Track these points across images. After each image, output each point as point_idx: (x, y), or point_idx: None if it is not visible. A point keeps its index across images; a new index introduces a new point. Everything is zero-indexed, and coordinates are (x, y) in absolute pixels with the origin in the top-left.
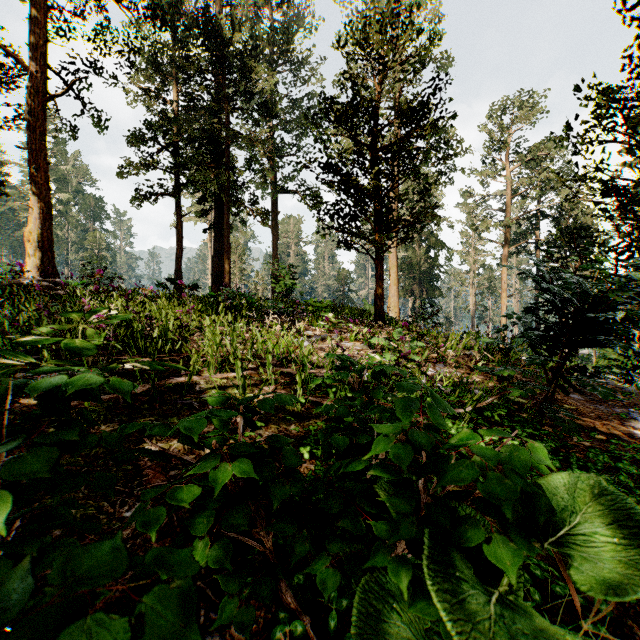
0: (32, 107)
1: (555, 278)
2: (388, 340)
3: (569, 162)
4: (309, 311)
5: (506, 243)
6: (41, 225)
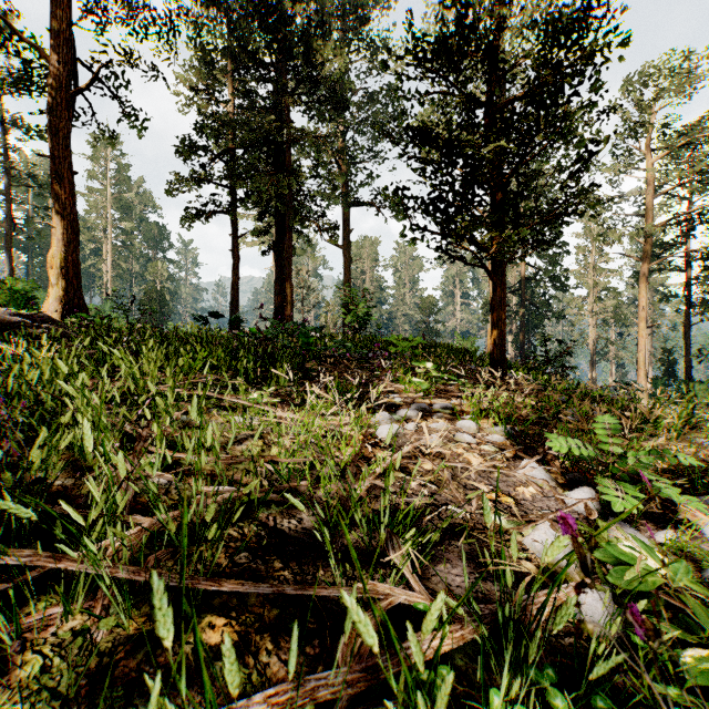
0: (54, 105)
1: None
2: (532, 410)
3: None
4: None
5: (645, 257)
6: (64, 248)
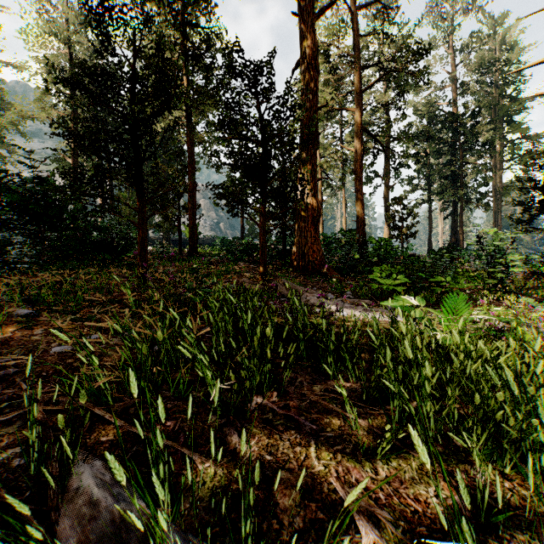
0: (386, 192)
1: None
2: None
3: None
4: None
5: None
6: (388, 232)
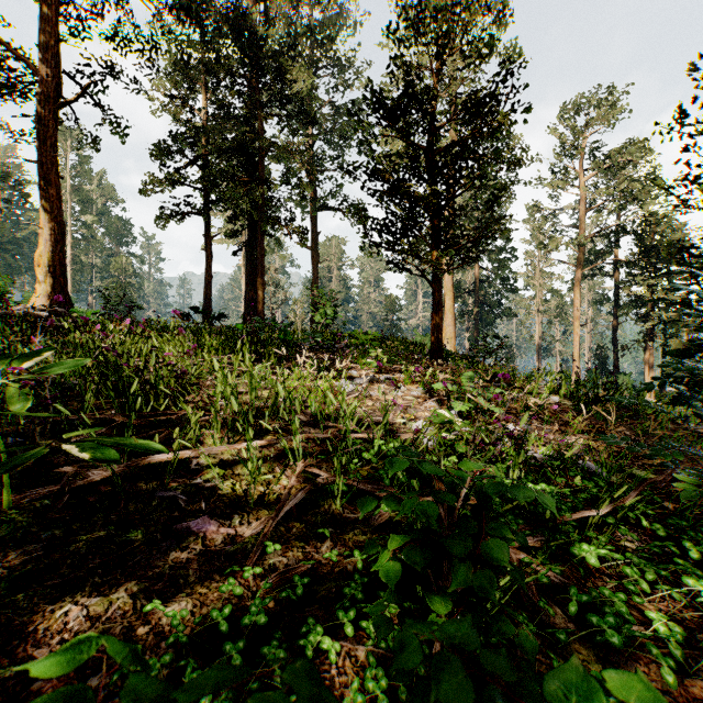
0: (42, 115)
1: (637, 304)
2: (450, 382)
3: (678, 159)
4: (353, 345)
5: (579, 264)
6: (52, 248)
